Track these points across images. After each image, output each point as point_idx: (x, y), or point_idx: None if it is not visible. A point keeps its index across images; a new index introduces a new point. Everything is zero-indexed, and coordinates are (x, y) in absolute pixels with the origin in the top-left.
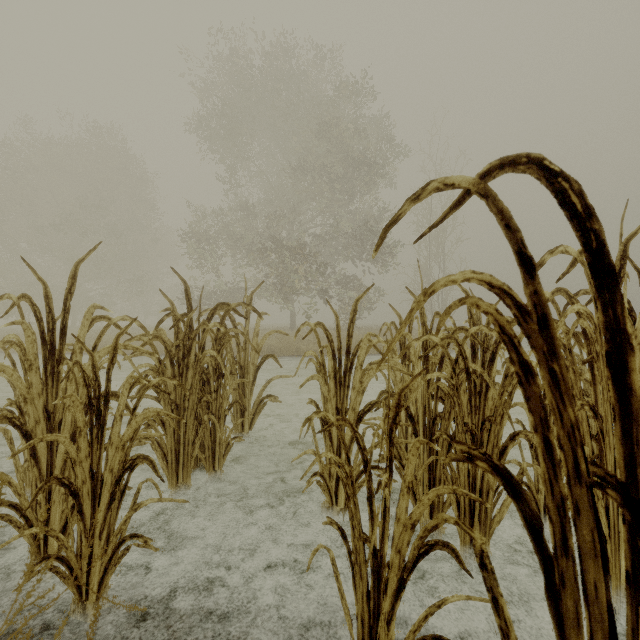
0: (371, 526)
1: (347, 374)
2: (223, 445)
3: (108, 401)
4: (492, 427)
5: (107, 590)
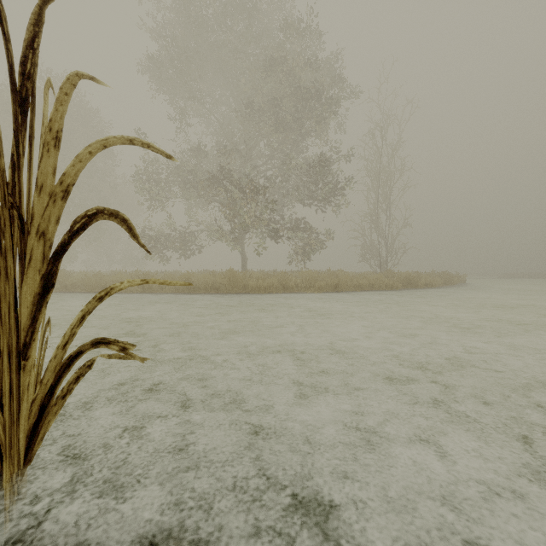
0: None
1: None
2: None
3: None
4: None
5: None
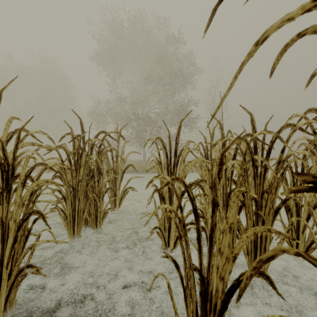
0: (199, 259)
1: (175, 167)
2: (101, 212)
3: (13, 173)
4: (269, 196)
5: (15, 303)
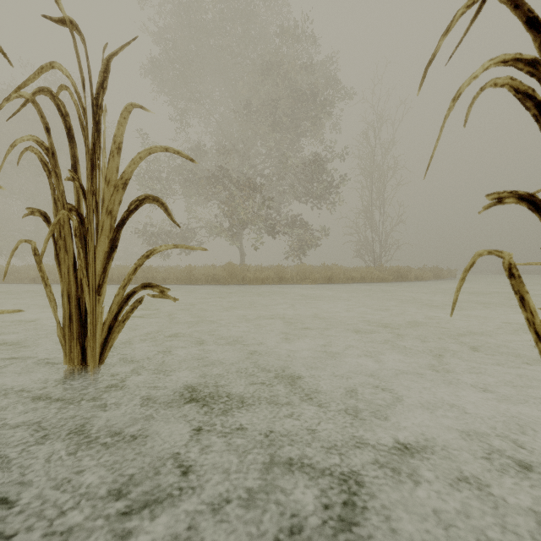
0: None
1: None
2: None
3: None
4: None
5: None
